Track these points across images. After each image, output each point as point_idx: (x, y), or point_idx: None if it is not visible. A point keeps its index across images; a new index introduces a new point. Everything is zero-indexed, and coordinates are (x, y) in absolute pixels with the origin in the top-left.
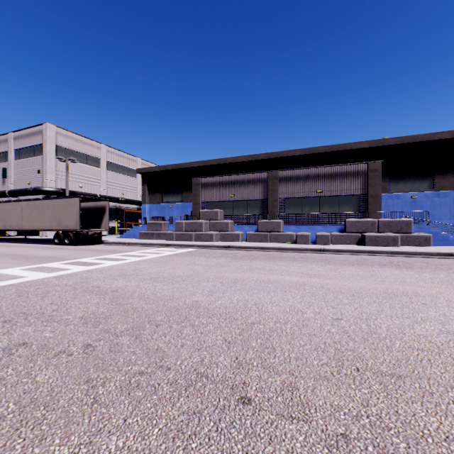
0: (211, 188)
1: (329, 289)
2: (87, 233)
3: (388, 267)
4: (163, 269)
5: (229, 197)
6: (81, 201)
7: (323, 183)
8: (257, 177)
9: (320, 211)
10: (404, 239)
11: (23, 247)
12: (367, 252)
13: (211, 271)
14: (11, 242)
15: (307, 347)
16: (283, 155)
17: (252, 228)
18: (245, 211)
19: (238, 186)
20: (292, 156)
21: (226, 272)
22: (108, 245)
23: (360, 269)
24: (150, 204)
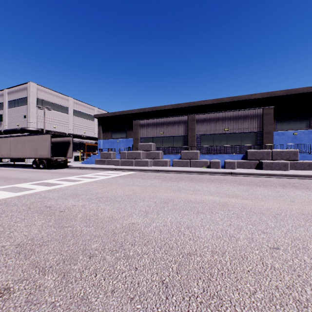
0: (146, 127)
1: (250, 209)
2: (56, 160)
3: (289, 188)
4: (108, 189)
5: (160, 134)
6: (53, 137)
7: (229, 123)
8: (180, 119)
9: (227, 144)
10: (292, 165)
11: (9, 170)
12: (266, 175)
13: (147, 191)
14: (3, 166)
15: (259, 295)
16: (198, 104)
17: (176, 156)
18: (171, 144)
19: (166, 126)
20: (205, 104)
21: (159, 192)
22: (71, 169)
23: (268, 190)
24: (103, 140)
